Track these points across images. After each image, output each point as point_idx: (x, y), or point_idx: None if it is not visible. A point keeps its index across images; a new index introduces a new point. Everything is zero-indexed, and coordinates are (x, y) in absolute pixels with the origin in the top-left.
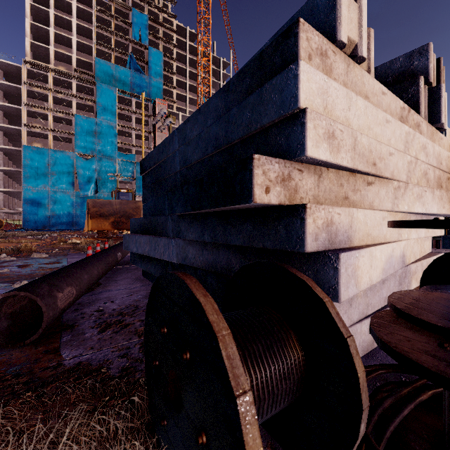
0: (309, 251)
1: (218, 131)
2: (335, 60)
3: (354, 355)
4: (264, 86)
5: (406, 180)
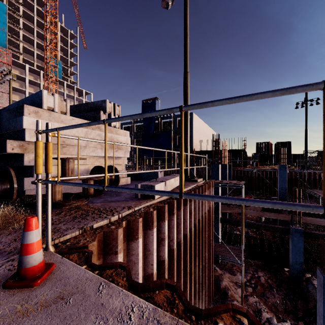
0: (25, 165)
1: (6, 125)
2: (43, 113)
3: (14, 180)
4: (17, 118)
5: (85, 145)
